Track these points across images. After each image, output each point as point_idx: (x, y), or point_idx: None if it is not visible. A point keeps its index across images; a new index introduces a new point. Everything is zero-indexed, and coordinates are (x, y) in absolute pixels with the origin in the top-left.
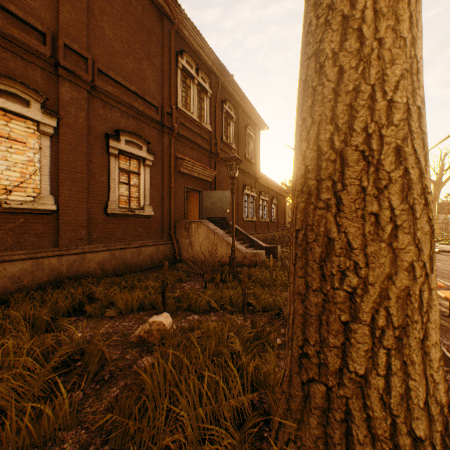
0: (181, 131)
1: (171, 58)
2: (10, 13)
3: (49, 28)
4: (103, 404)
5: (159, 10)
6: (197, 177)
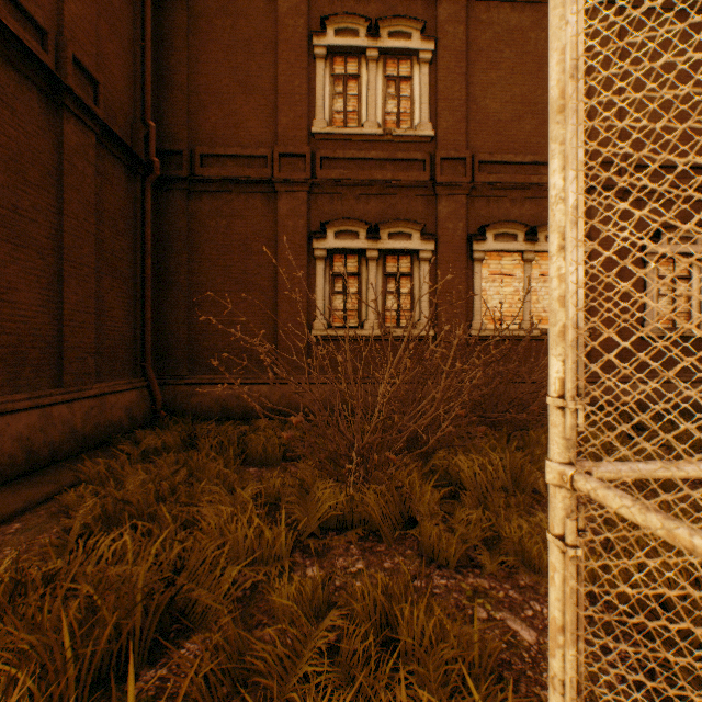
0: None
1: None
2: None
3: None
4: None
5: None
6: None
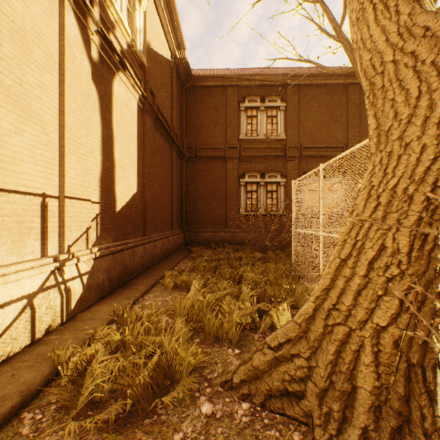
0: None
1: None
2: (332, 147)
3: (344, 143)
4: None
5: None
6: None
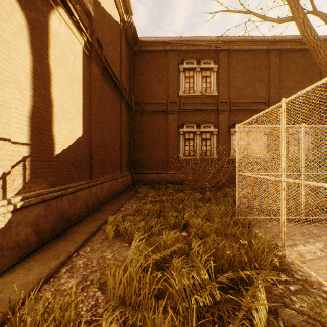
0: None
1: None
2: (256, 102)
3: (266, 99)
4: None
5: None
6: None
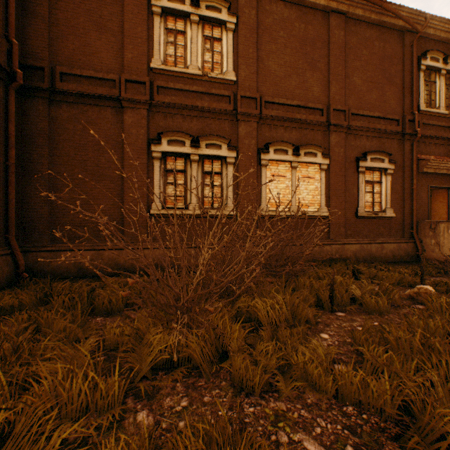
0: (423, 132)
1: (412, 68)
2: (307, 108)
3: (324, 104)
4: (400, 312)
5: (399, 31)
6: (445, 173)
